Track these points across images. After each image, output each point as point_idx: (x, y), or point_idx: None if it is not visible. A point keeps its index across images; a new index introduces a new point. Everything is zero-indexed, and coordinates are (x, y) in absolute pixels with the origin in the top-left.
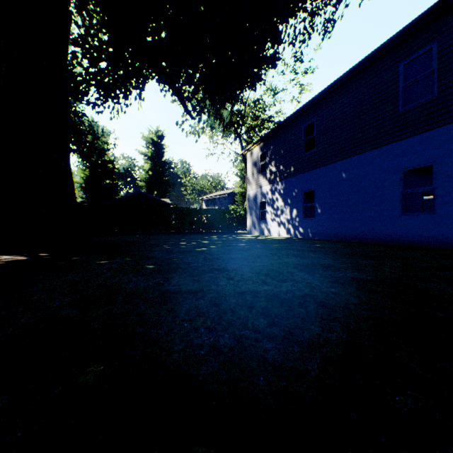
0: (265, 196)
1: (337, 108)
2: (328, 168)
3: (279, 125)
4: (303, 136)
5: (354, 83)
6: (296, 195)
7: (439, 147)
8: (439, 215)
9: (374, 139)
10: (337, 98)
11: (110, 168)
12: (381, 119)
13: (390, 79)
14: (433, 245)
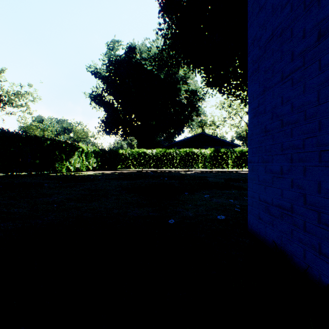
0: None
1: None
2: None
3: None
4: None
5: None
6: None
7: None
8: None
9: None
10: None
11: None
12: None
13: None
14: None
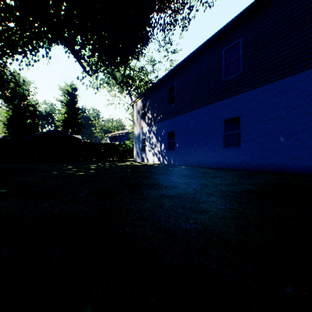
0: (145, 134)
1: (188, 76)
2: (183, 116)
3: (153, 85)
4: (168, 94)
5: (197, 60)
6: (163, 134)
7: (243, 105)
8: (243, 149)
9: (208, 98)
10: (188, 69)
11: (31, 110)
12: (212, 86)
13: (217, 59)
14: (240, 168)
